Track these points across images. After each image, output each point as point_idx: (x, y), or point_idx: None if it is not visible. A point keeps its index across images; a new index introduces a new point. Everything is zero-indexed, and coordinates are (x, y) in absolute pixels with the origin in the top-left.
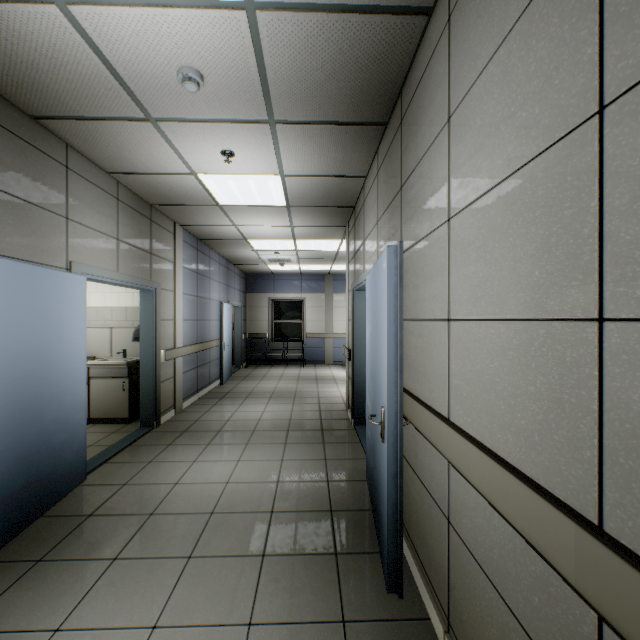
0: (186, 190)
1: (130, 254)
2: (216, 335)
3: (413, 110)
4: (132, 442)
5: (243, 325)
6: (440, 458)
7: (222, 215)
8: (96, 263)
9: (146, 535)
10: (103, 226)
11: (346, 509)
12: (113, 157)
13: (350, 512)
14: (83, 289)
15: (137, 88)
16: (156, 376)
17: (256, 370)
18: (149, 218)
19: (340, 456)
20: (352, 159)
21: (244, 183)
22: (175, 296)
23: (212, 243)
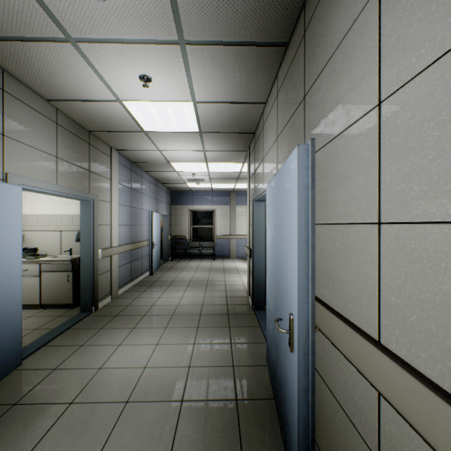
0: (115, 117)
1: (69, 170)
2: (147, 237)
3: (320, 11)
4: (71, 326)
5: (169, 229)
6: (363, 382)
7: (148, 141)
8: (34, 176)
9: (60, 429)
10: (42, 145)
11: (250, 398)
12: (46, 83)
13: (254, 401)
14: (18, 197)
15: (49, 0)
16: (94, 270)
17: (178, 263)
18: (87, 142)
19: (243, 340)
20: (254, 84)
21: (163, 110)
22: (111, 206)
23: (143, 166)
